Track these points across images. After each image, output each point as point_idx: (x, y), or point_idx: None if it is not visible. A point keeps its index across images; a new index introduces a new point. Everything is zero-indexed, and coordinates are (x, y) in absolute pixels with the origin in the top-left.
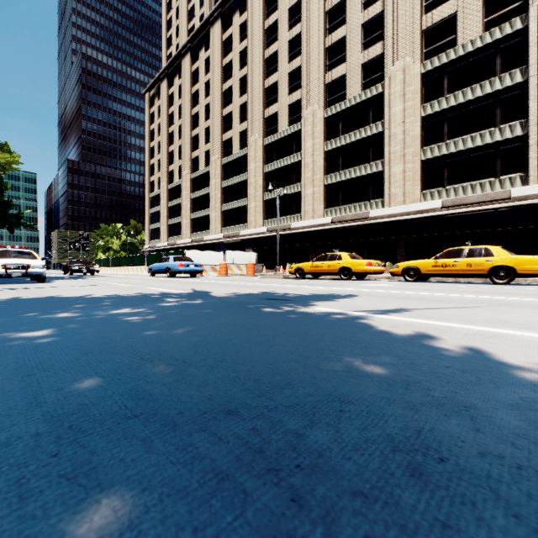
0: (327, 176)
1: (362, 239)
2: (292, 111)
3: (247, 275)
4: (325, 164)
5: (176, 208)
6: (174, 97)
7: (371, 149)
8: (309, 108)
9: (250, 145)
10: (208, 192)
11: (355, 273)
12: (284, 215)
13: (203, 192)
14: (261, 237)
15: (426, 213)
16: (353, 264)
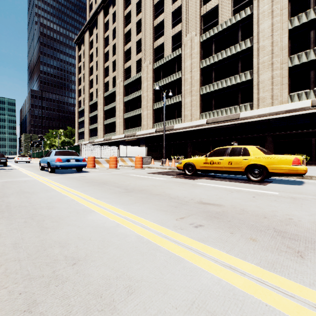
0: (202, 88)
1: (233, 136)
2: (174, 40)
3: (135, 168)
4: (201, 78)
5: (95, 117)
6: (93, 42)
7: (240, 62)
8: (188, 35)
9: (144, 69)
10: (115, 105)
11: (272, 174)
12: (168, 119)
13: (111, 106)
14: (151, 136)
15: (295, 112)
16: (270, 161)
